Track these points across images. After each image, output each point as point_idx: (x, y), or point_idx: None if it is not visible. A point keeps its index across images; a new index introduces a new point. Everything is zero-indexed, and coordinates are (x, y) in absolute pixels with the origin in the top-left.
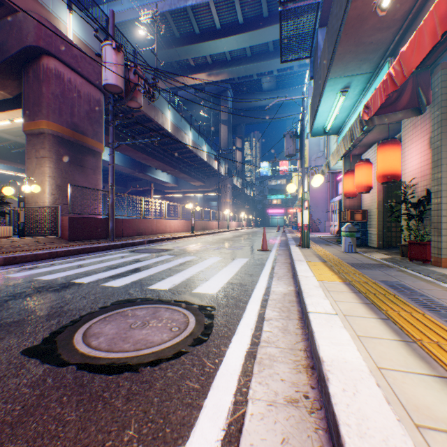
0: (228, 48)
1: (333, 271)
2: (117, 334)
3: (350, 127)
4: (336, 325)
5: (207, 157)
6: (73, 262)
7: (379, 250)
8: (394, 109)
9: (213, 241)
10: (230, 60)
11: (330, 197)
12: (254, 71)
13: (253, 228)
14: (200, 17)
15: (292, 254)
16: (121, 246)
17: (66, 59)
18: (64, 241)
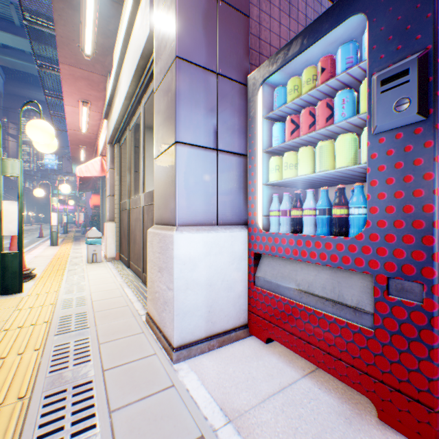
0: (1, 40)
1: (65, 237)
2: None
3: None
4: None
5: None
6: None
7: None
8: (89, 188)
9: None
10: (3, 48)
11: None
12: (36, 72)
13: (35, 225)
14: None
15: None
16: None
17: None
18: None
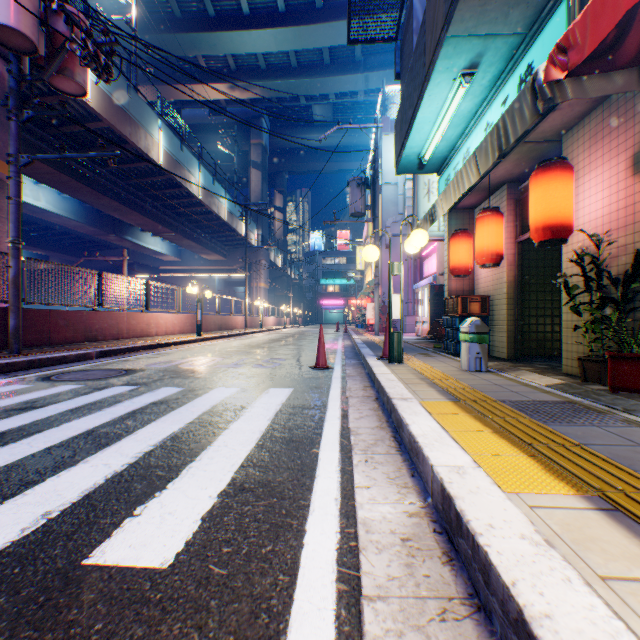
0: (261, 48)
1: (505, 436)
2: None
3: (502, 119)
4: None
5: (228, 215)
6: None
7: (515, 364)
8: (612, 64)
9: (232, 349)
10: (265, 69)
11: (412, 281)
12: (302, 91)
13: (301, 326)
14: None
15: (381, 380)
16: (29, 367)
17: None
18: None
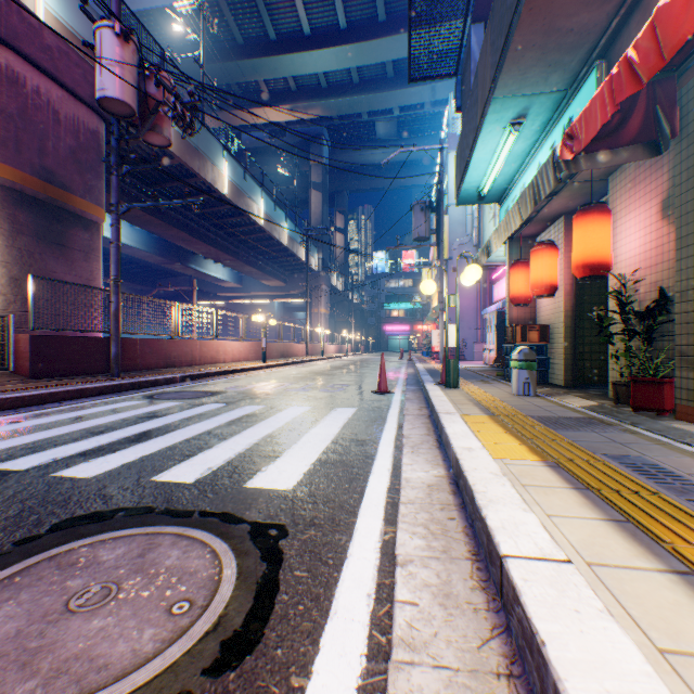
0: (322, 67)
1: (515, 435)
2: (17, 639)
3: (535, 178)
4: (589, 608)
5: (288, 240)
6: (22, 421)
7: (569, 390)
8: (616, 143)
9: (297, 376)
10: (325, 87)
11: (481, 306)
12: (364, 107)
13: (363, 354)
14: (277, 13)
15: (433, 400)
16: (131, 388)
17: (29, 50)
18: (21, 379)
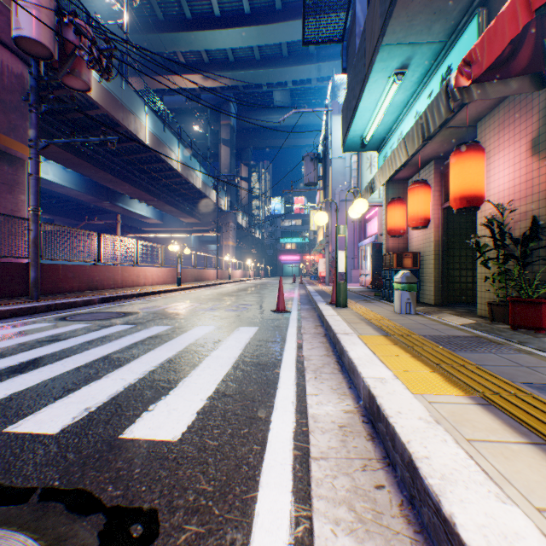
0: (230, 44)
1: (420, 359)
2: None
3: (424, 113)
4: None
5: (202, 185)
6: None
7: (440, 308)
8: (508, 73)
9: (207, 297)
10: (233, 61)
11: (358, 240)
12: (264, 80)
13: (263, 278)
14: None
15: (329, 320)
16: (47, 310)
17: None
18: None
